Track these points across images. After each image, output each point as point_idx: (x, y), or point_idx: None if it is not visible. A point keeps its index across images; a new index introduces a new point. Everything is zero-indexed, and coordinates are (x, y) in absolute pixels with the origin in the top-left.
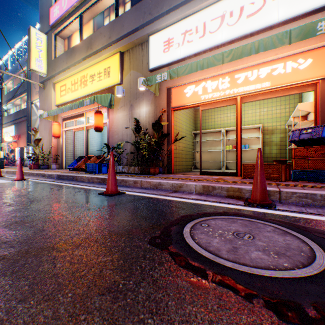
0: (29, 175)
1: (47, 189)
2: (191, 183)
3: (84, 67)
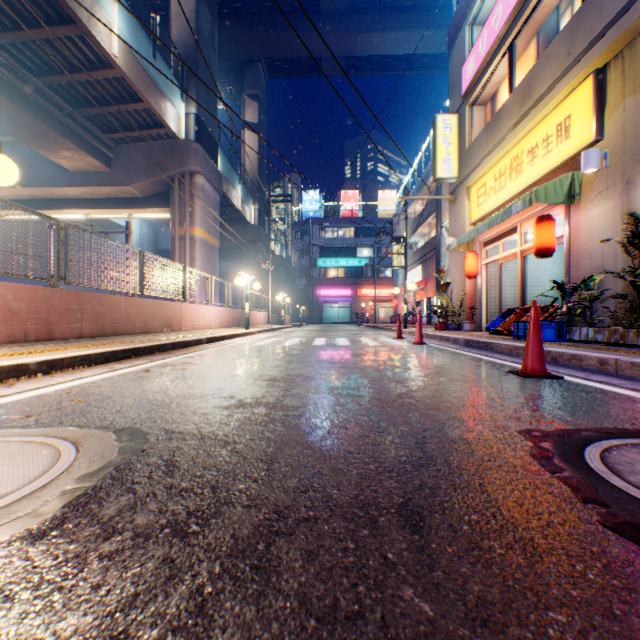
0: (430, 338)
1: (442, 357)
2: None
3: (515, 140)
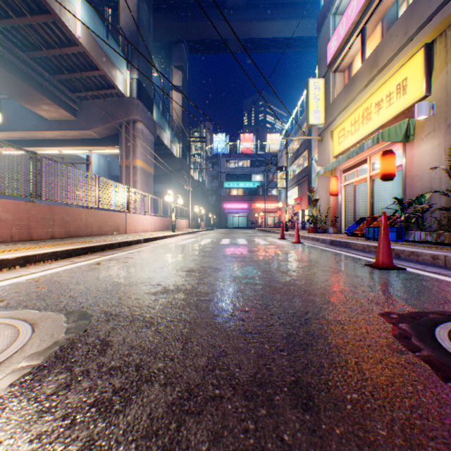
0: (305, 239)
1: (314, 253)
2: None
3: (366, 96)
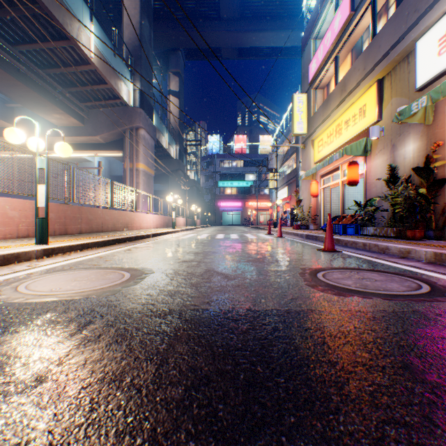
0: (288, 234)
1: (289, 244)
2: (424, 249)
3: (337, 114)
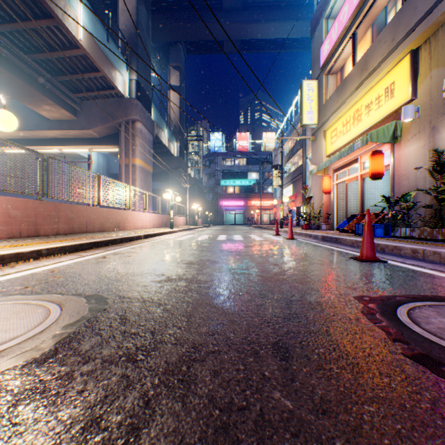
0: (298, 235)
1: (306, 248)
2: None
3: (356, 98)
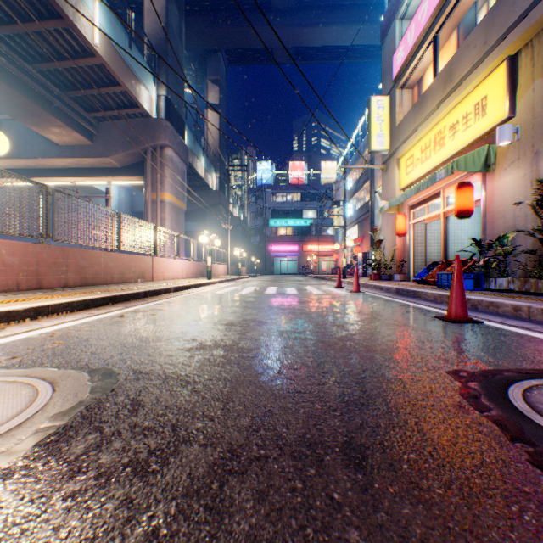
0: (366, 287)
1: (377, 304)
2: None
3: (438, 117)
